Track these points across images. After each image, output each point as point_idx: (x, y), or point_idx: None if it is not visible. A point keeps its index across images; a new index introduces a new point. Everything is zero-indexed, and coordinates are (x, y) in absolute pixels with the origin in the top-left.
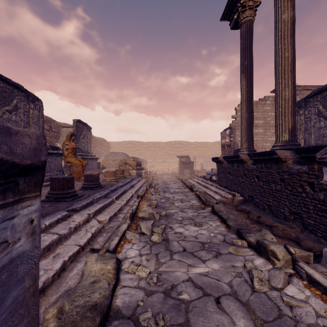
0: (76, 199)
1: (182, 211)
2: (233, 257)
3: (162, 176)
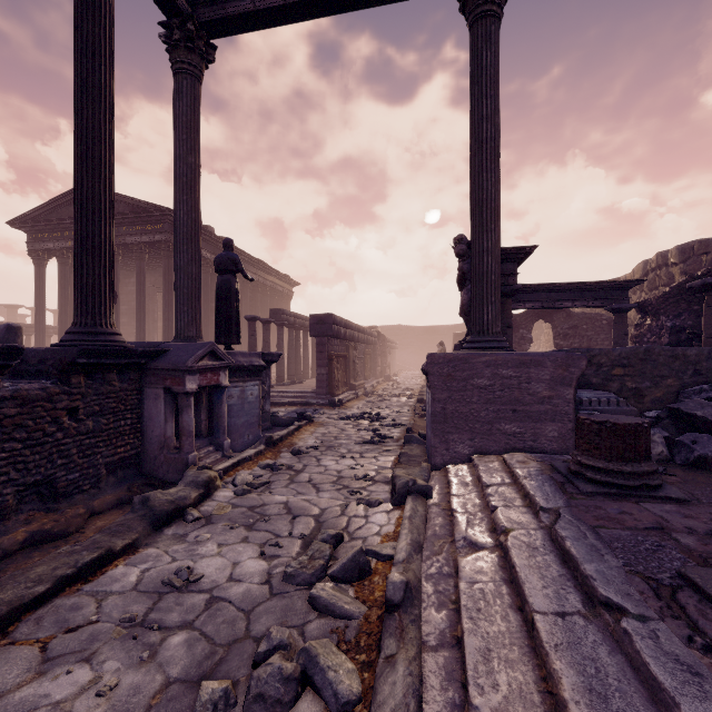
0: (693, 596)
1: None
2: (243, 502)
3: None
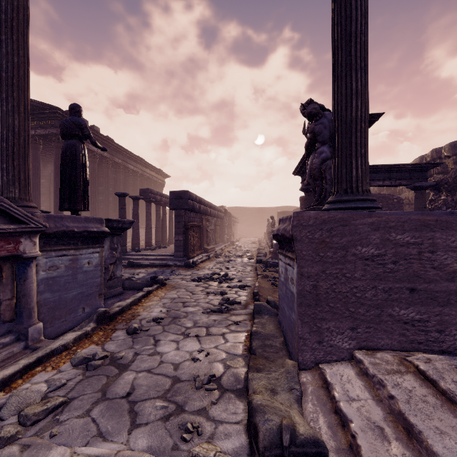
0: None
1: None
2: None
3: None
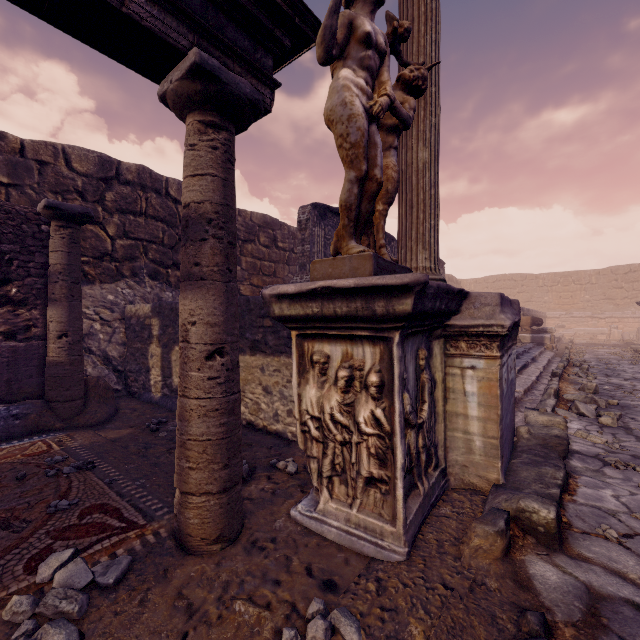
0: None
1: None
2: None
3: (592, 348)
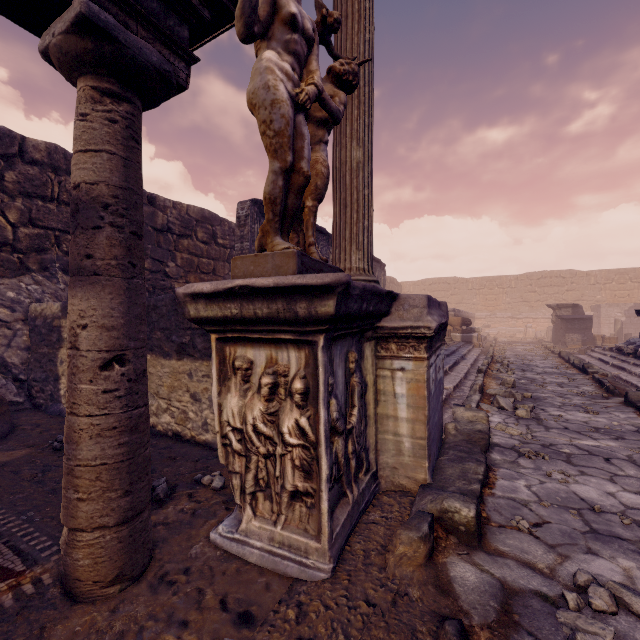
0: None
1: (562, 396)
2: None
3: (512, 345)
